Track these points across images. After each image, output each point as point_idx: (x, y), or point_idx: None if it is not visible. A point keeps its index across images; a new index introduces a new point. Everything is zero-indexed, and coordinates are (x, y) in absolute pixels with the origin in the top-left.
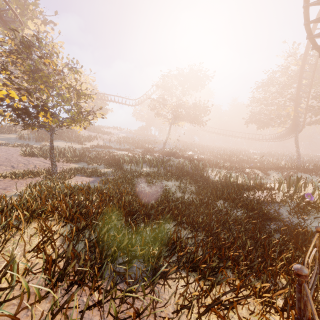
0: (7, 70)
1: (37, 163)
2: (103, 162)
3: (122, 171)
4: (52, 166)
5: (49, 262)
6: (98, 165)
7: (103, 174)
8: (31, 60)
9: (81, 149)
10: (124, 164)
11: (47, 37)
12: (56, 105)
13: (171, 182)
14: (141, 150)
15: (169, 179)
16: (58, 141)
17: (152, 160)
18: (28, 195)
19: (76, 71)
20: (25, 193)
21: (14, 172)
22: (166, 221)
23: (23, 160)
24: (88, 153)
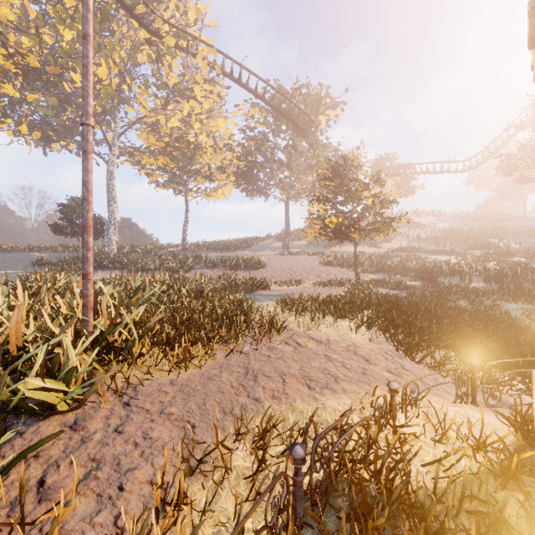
0: (328, 200)
1: (336, 273)
2: (408, 273)
3: (435, 285)
4: (356, 277)
5: (386, 319)
6: (401, 276)
7: (408, 288)
8: (340, 182)
9: (377, 254)
10: (440, 277)
11: (353, 156)
12: (361, 218)
13: (517, 305)
14: (480, 251)
15: (514, 300)
16: (347, 245)
17: (492, 271)
18: (358, 295)
19: (380, 182)
20: (347, 297)
21: (324, 281)
22: (472, 330)
23: (324, 270)
24: (386, 260)
